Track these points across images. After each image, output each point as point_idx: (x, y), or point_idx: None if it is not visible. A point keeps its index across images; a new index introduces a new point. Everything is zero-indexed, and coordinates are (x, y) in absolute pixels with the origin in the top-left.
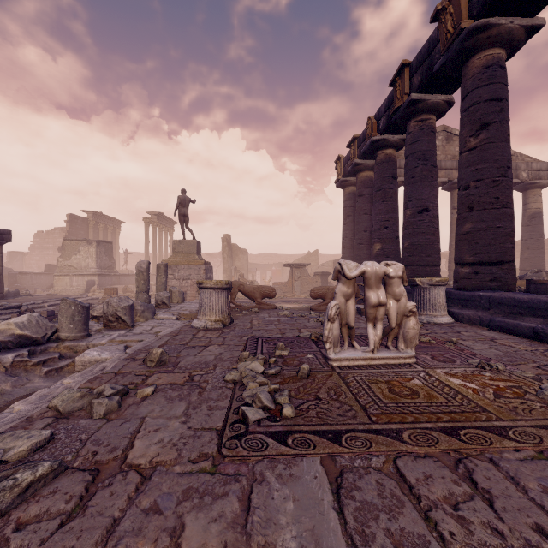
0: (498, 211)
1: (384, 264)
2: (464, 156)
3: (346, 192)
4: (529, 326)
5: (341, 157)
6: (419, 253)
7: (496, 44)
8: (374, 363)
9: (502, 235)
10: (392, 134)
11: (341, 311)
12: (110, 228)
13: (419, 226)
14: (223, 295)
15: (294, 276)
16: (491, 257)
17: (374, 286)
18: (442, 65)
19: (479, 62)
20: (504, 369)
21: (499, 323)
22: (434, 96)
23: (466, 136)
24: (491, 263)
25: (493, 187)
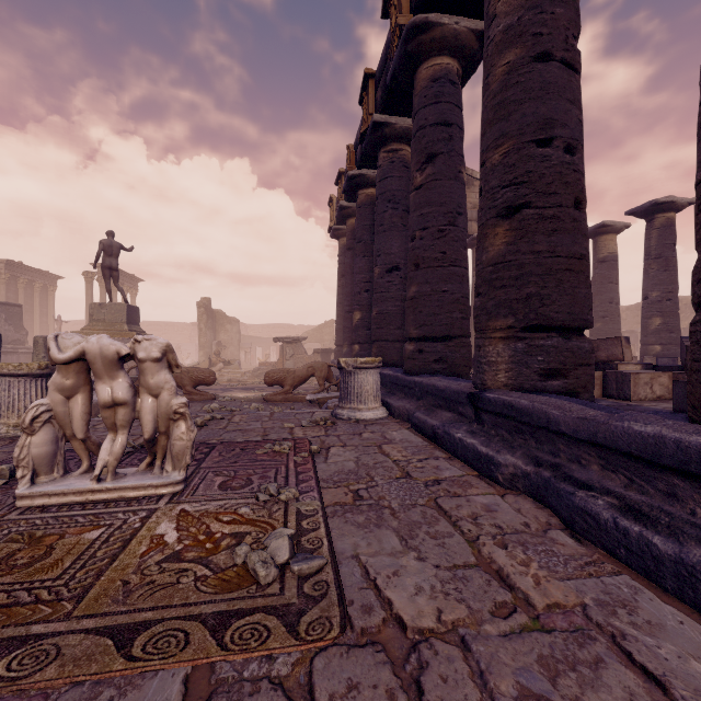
0: (445, 271)
1: (133, 339)
2: (412, 196)
3: (341, 244)
4: (432, 424)
5: (333, 198)
6: (388, 324)
7: (443, 50)
8: (98, 498)
9: (448, 301)
10: (372, 168)
11: (57, 415)
12: (37, 285)
13: (388, 289)
14: (35, 386)
15: (285, 353)
16: (436, 330)
17: (105, 374)
18: (393, 75)
19: (427, 74)
20: (292, 498)
21: (415, 419)
22: (403, 119)
23: (413, 170)
24: (437, 338)
25: (439, 239)
